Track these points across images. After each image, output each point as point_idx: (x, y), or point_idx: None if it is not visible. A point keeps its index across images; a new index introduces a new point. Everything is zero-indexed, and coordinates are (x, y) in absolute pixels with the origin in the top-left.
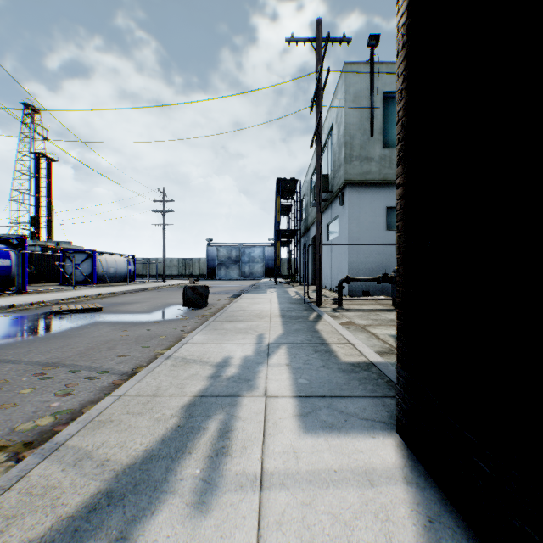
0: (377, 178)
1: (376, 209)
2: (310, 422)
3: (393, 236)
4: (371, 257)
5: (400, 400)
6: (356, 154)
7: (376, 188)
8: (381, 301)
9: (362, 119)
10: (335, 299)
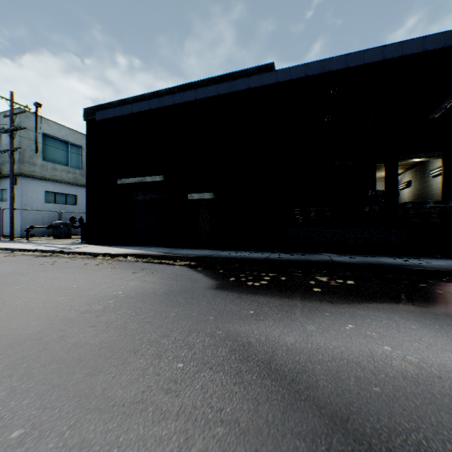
0: (41, 175)
1: (39, 191)
2: (73, 245)
3: (49, 206)
4: (36, 216)
5: (87, 240)
6: (28, 160)
7: (39, 180)
8: (46, 238)
9: (32, 142)
10: (22, 237)
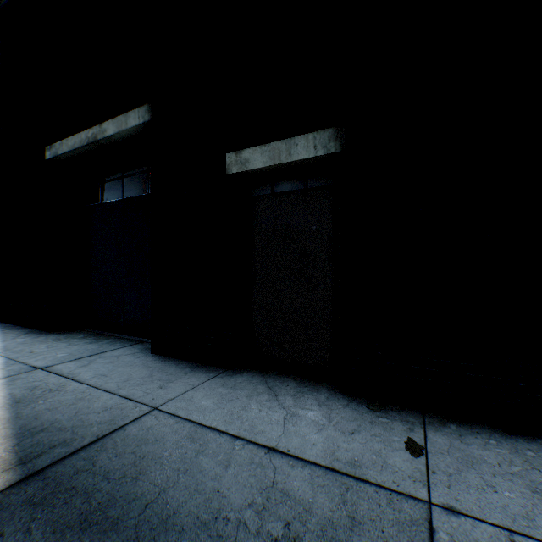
0: None
1: None
2: None
3: None
4: None
5: None
6: None
7: None
8: None
9: None
10: None
